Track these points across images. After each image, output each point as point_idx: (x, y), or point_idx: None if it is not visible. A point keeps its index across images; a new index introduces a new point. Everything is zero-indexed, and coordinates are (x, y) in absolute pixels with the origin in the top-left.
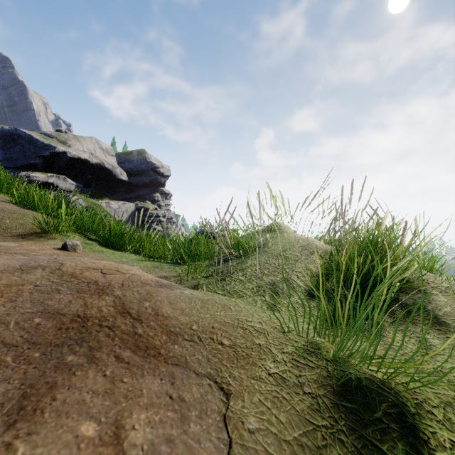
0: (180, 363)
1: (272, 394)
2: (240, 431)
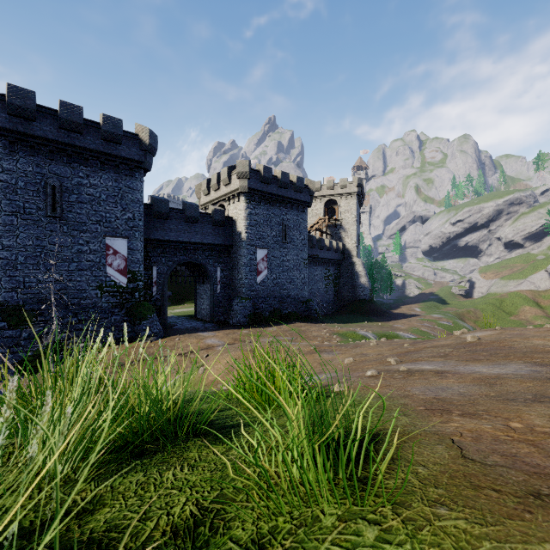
0: (533, 473)
1: (422, 457)
2: (447, 445)
